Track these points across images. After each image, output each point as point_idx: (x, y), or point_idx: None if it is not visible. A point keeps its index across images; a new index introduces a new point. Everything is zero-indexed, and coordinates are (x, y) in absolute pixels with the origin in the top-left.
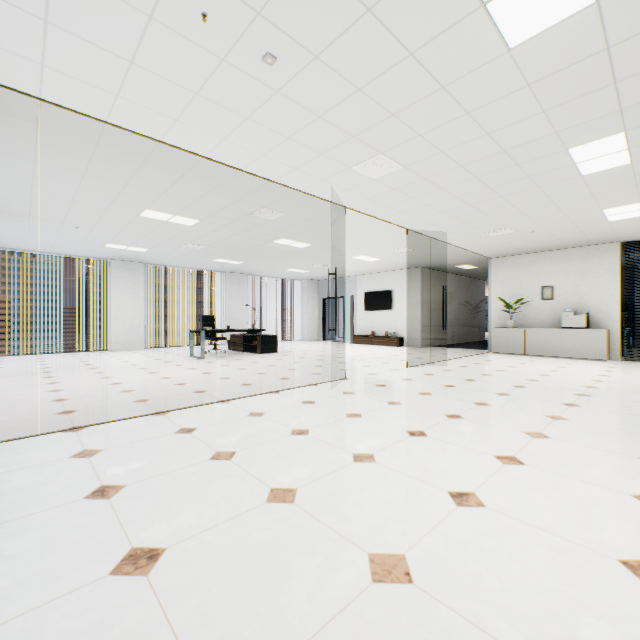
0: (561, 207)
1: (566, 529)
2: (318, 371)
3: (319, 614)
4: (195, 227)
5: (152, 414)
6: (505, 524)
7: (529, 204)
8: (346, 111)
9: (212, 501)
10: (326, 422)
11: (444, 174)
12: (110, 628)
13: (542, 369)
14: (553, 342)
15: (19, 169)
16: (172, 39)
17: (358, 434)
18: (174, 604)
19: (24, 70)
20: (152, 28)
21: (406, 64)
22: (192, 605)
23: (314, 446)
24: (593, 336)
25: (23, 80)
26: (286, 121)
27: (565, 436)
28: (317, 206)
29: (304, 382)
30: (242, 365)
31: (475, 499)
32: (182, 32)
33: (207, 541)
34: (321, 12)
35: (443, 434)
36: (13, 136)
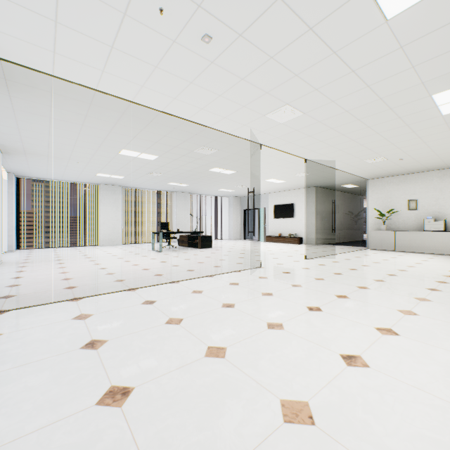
0: (425, 140)
1: (436, 388)
2: (241, 261)
3: (244, 445)
4: (155, 161)
5: (126, 290)
6: (386, 382)
7: (399, 138)
8: (261, 74)
9: (166, 354)
10: (247, 299)
11: (334, 118)
12: (95, 445)
13: (409, 262)
14: (417, 241)
15: (41, 124)
16: (139, 29)
17: (270, 308)
18: (139, 430)
19: (42, 56)
20: (126, 22)
21: (306, 36)
22: (152, 431)
23: (238, 316)
24: (449, 237)
25: (42, 63)
26: (218, 83)
27: (431, 314)
28: (240, 144)
29: (231, 269)
30: (187, 256)
31: (361, 361)
32: (146, 23)
33: (163, 384)
34: (244, 2)
35: (334, 310)
36: (36, 102)
